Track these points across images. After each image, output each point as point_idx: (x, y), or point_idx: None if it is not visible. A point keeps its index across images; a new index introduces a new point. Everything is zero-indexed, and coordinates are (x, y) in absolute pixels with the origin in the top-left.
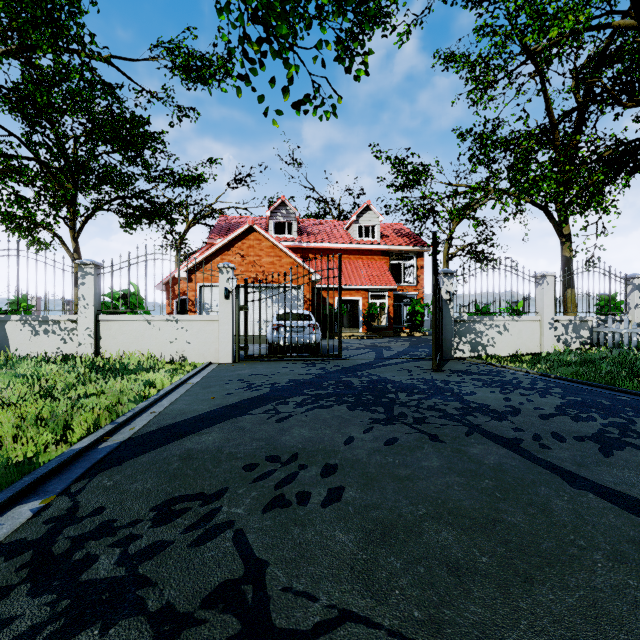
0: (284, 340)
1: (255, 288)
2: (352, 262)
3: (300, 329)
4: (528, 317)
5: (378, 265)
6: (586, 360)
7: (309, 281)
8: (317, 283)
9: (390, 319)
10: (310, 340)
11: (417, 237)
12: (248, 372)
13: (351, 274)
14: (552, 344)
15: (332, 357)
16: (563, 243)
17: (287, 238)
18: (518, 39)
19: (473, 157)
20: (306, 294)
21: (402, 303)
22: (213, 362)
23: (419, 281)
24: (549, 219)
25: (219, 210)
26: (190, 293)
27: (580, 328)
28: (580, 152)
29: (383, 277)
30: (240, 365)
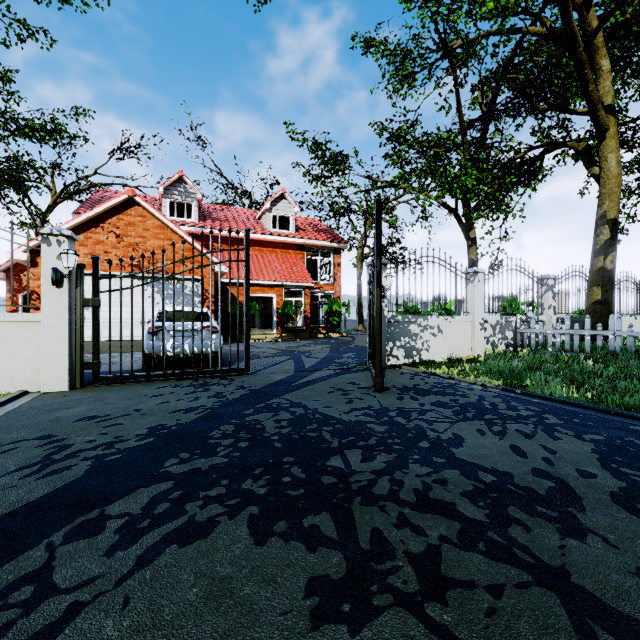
0: (162, 350)
1: (137, 279)
2: (265, 255)
3: (191, 333)
4: (461, 317)
5: (294, 260)
6: (526, 365)
7: (202, 265)
8: (223, 277)
9: (307, 319)
10: (206, 348)
11: (334, 233)
12: (80, 412)
13: (264, 268)
14: (483, 346)
15: (236, 372)
16: (470, 246)
17: (186, 222)
18: (445, 18)
19: (388, 155)
20: (208, 288)
21: (319, 302)
22: (32, 390)
23: (336, 279)
24: (458, 222)
25: (99, 184)
26: (34, 282)
27: (505, 329)
28: (496, 151)
29: (299, 273)
30: (78, 395)
